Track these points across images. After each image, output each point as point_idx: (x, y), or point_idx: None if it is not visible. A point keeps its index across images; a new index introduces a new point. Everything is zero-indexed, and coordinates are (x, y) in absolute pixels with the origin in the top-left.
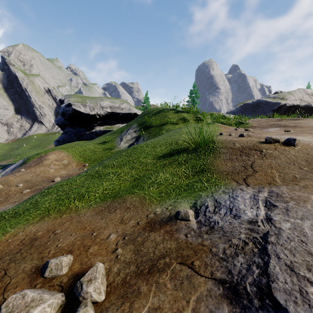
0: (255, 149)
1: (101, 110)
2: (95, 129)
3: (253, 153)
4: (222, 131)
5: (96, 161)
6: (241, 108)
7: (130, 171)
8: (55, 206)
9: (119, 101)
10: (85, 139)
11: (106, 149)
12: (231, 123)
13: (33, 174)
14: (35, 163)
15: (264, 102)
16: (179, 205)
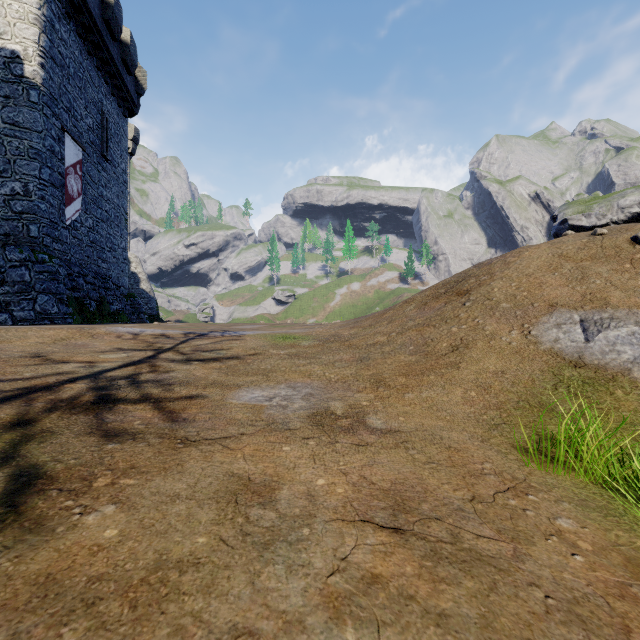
0: None
1: (619, 213)
2: None
3: None
4: None
5: None
6: None
7: None
8: None
9: None
10: None
11: None
12: None
13: None
14: None
15: None
16: None
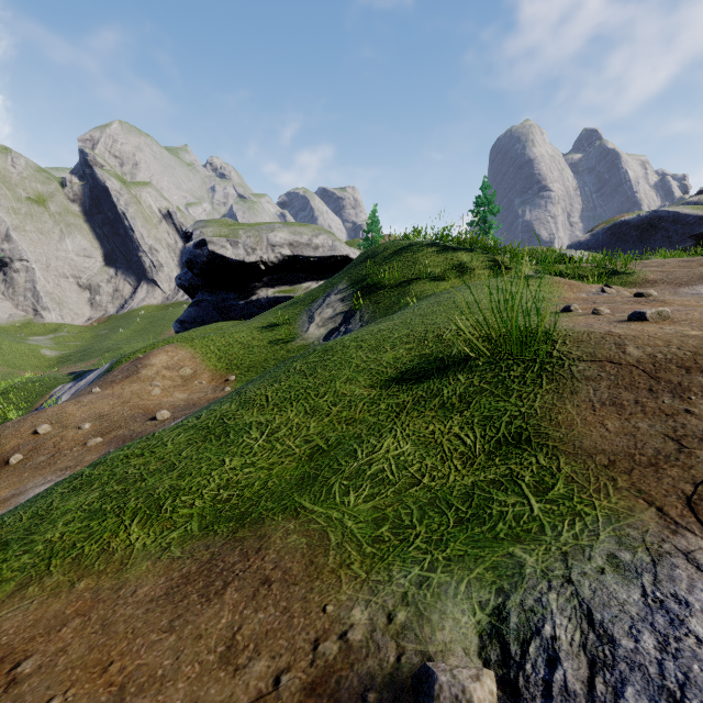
0: (702, 370)
1: (270, 252)
2: (257, 295)
3: (701, 387)
4: (566, 299)
5: (252, 369)
6: (608, 235)
7: (304, 422)
8: (75, 541)
9: (309, 230)
10: (236, 317)
11: (277, 341)
12: (584, 274)
13: (117, 401)
14: (125, 373)
15: (672, 217)
16: (435, 609)
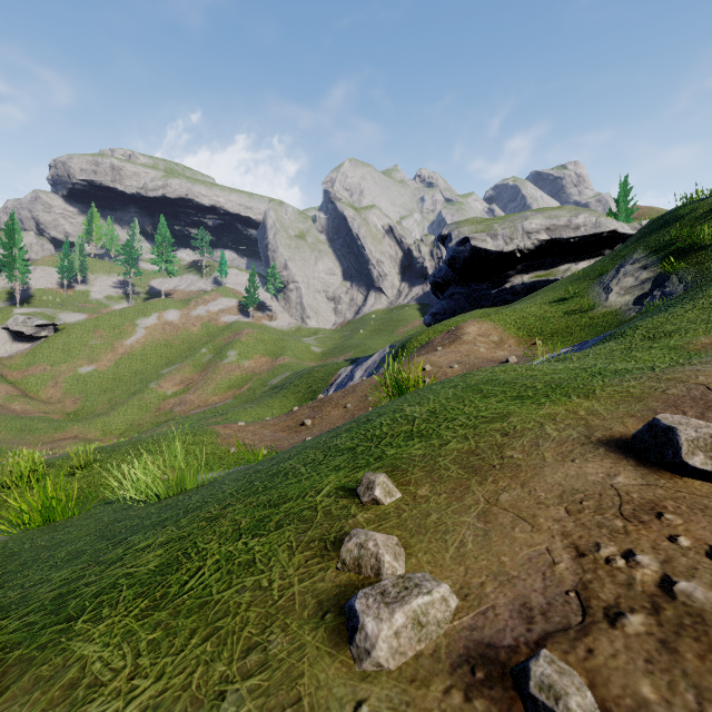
0: None
1: (526, 239)
2: (511, 283)
3: None
4: None
5: (556, 335)
6: None
7: None
8: None
9: (565, 212)
10: (487, 306)
11: (573, 312)
12: None
13: (460, 354)
14: (449, 339)
15: None
16: None
